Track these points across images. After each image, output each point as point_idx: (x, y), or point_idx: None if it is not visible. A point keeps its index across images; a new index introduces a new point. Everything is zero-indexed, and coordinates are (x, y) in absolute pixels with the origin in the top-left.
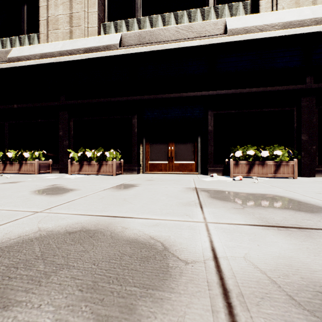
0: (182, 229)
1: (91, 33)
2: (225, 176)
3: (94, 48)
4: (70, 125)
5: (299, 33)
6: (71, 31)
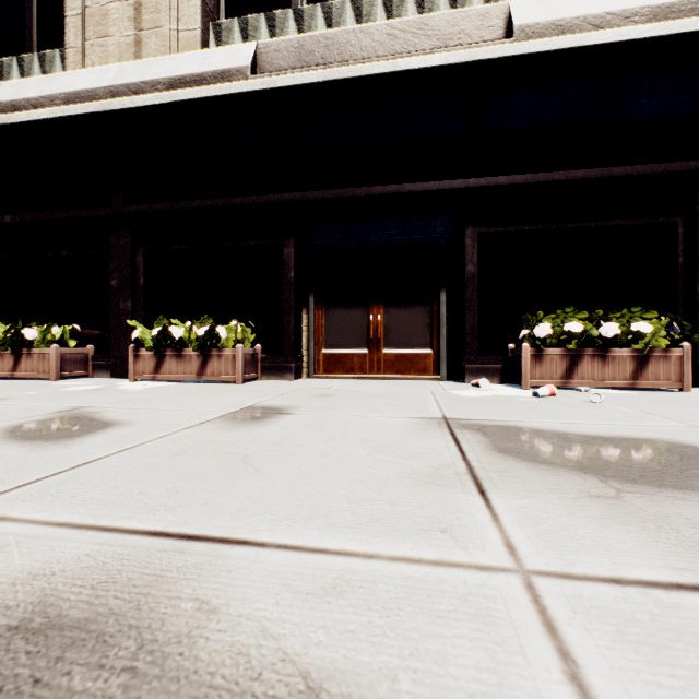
0: (441, 620)
1: (185, 46)
2: (507, 385)
3: (192, 78)
4: (137, 262)
5: (695, 30)
6: (138, 40)
